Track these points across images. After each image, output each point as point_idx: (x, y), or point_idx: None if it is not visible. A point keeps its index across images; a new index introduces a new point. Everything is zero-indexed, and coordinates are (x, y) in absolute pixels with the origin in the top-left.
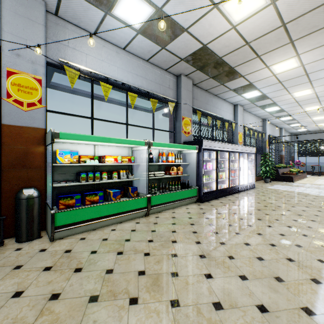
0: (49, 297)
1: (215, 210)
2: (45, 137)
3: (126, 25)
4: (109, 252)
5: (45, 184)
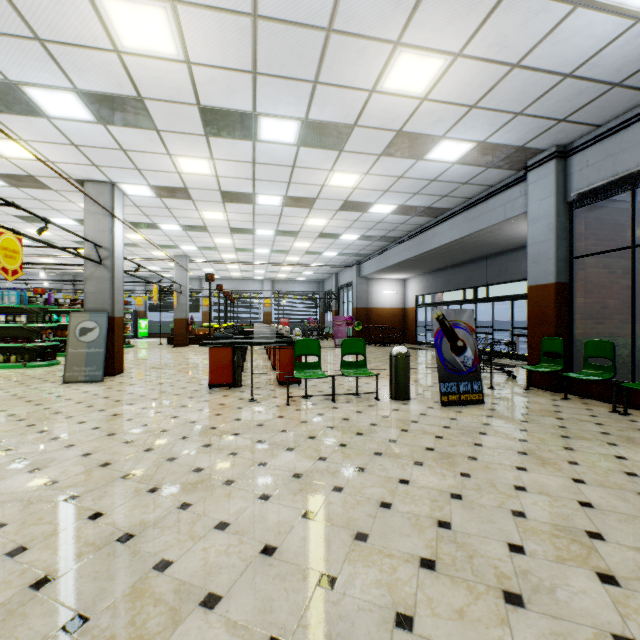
0: None
1: None
2: None
3: None
4: None
5: None
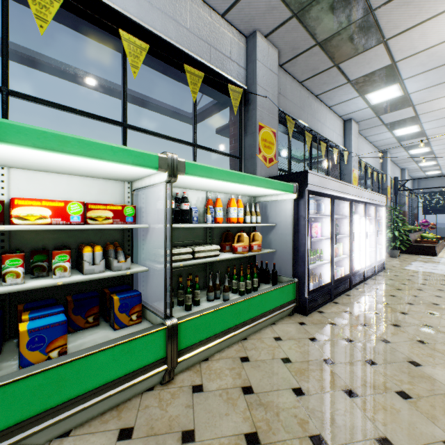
0: None
1: (352, 346)
2: None
3: None
4: None
5: None
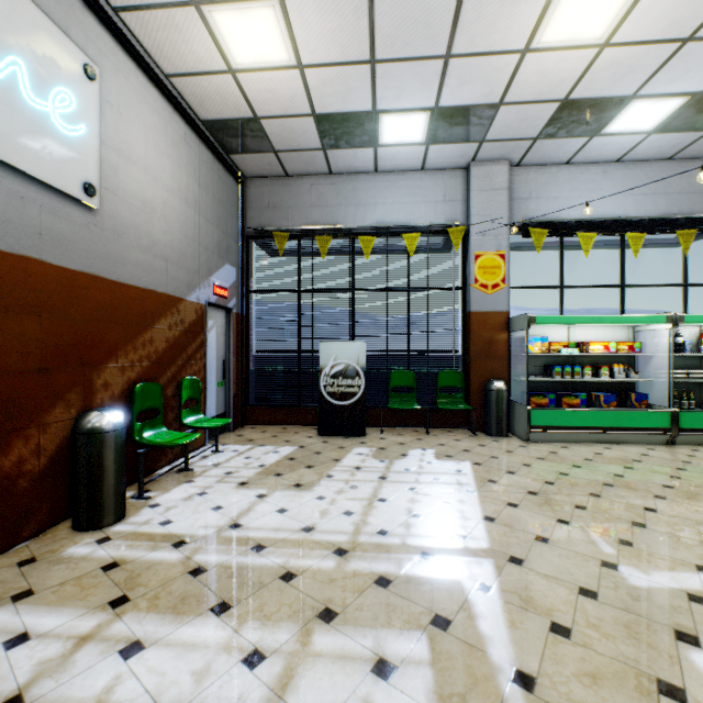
0: (557, 473)
1: None
2: (508, 322)
3: (625, 134)
4: (611, 464)
5: (508, 378)
